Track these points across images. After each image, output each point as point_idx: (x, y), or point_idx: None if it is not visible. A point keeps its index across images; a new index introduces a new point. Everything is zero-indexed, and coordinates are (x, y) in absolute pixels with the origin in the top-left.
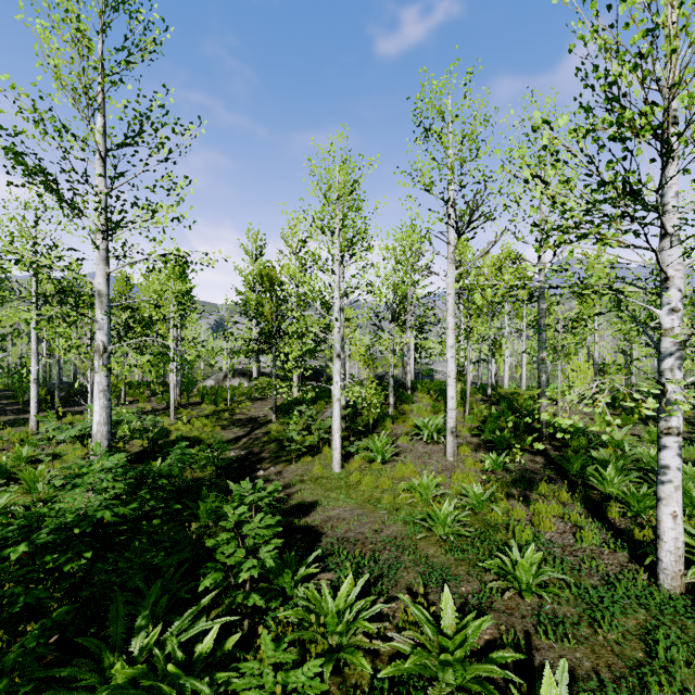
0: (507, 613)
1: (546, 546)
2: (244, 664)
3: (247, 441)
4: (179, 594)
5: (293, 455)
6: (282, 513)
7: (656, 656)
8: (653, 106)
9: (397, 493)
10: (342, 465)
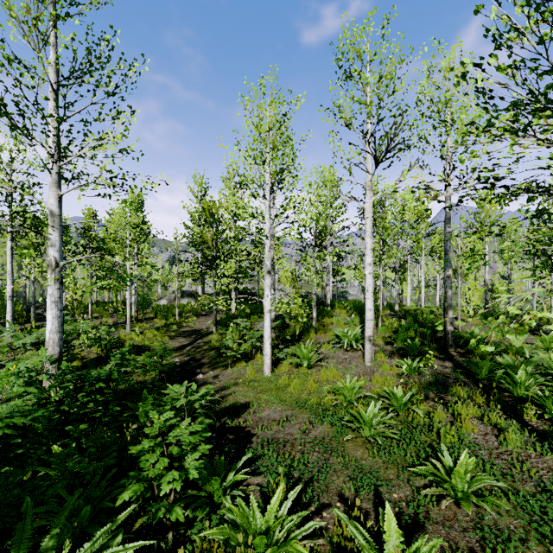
0: (446, 524)
1: (473, 449)
2: None
3: (190, 349)
4: (103, 503)
5: (229, 361)
6: (217, 413)
7: None
8: None
9: (323, 395)
10: (272, 369)
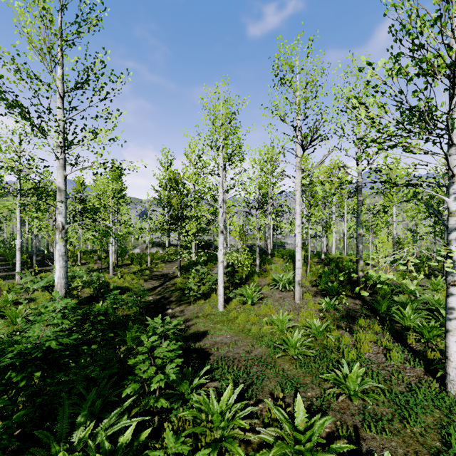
0: (341, 411)
1: (366, 363)
2: (153, 452)
3: (160, 289)
4: (110, 398)
5: (191, 299)
6: (183, 339)
7: (450, 445)
8: (448, 49)
9: (262, 325)
10: (224, 306)
